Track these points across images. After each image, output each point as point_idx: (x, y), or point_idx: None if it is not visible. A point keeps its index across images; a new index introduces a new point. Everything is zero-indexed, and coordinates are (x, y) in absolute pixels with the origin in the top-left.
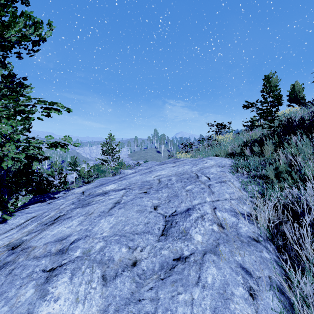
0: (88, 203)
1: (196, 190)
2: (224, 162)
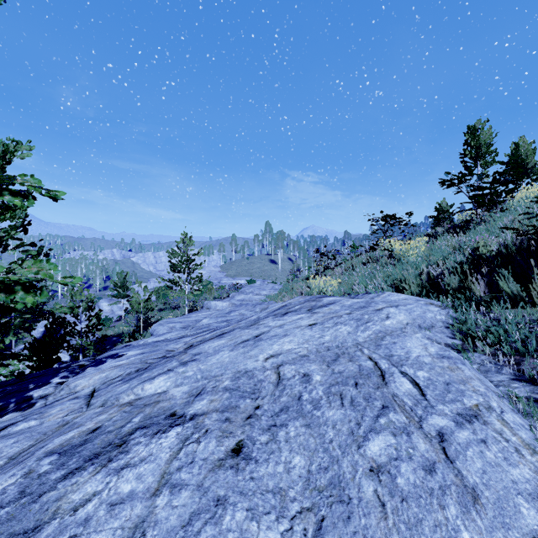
0: (33, 528)
1: (413, 480)
2: (430, 316)
